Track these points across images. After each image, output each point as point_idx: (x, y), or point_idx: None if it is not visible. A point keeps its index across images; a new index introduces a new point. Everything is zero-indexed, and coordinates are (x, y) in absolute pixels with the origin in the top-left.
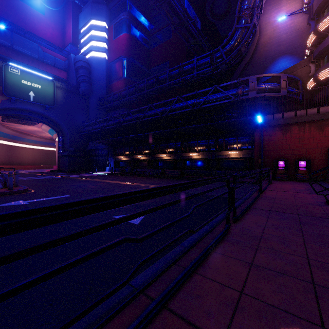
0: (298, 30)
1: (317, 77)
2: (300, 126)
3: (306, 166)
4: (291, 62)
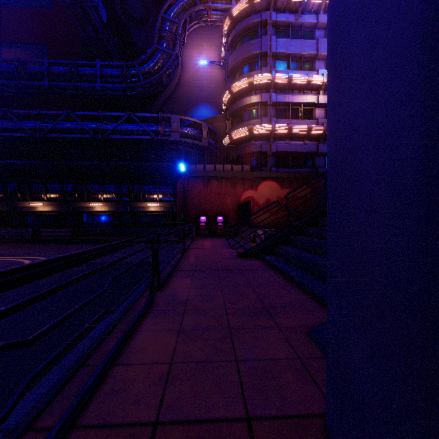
0: (217, 82)
1: (232, 135)
2: (219, 181)
3: (223, 221)
4: (211, 112)
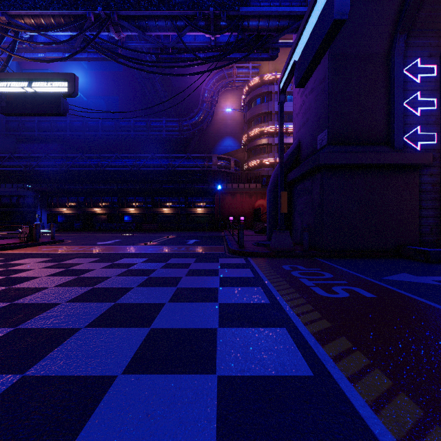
0: (238, 121)
1: (249, 164)
2: (241, 194)
3: (244, 220)
4: (233, 143)
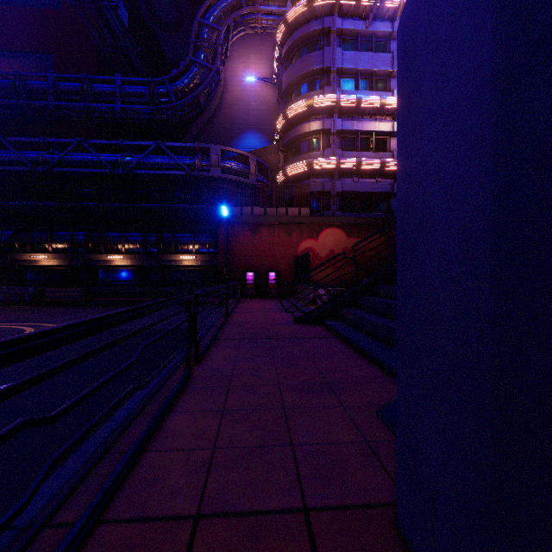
0: (268, 104)
1: (286, 171)
2: (271, 227)
3: (276, 278)
4: (261, 142)
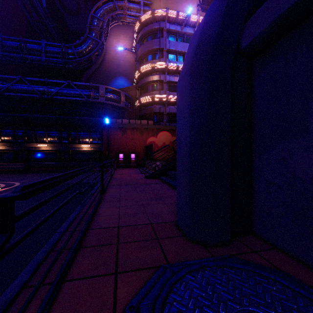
0: (130, 62)
1: (140, 100)
2: (132, 130)
3: (135, 157)
4: (126, 83)
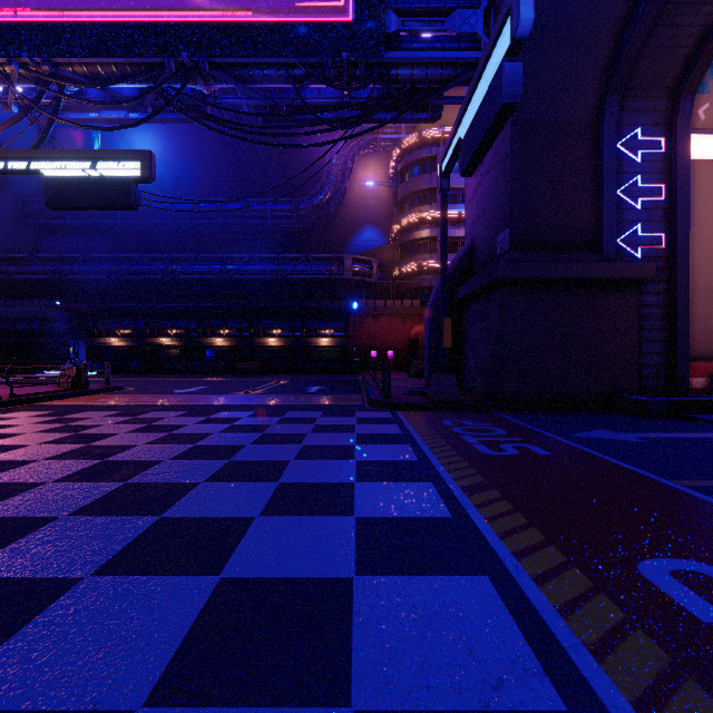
0: (384, 201)
1: (401, 269)
2: (389, 316)
3: (393, 356)
4: (377, 235)
